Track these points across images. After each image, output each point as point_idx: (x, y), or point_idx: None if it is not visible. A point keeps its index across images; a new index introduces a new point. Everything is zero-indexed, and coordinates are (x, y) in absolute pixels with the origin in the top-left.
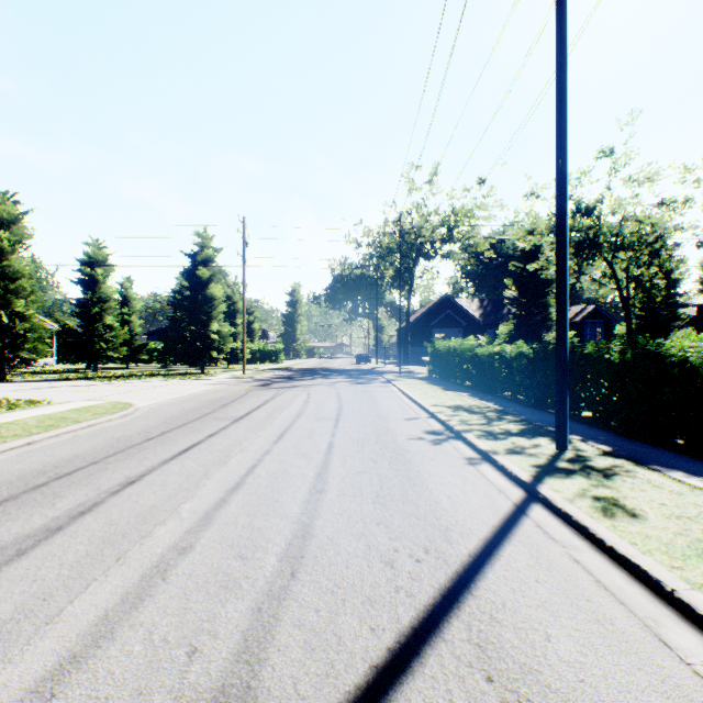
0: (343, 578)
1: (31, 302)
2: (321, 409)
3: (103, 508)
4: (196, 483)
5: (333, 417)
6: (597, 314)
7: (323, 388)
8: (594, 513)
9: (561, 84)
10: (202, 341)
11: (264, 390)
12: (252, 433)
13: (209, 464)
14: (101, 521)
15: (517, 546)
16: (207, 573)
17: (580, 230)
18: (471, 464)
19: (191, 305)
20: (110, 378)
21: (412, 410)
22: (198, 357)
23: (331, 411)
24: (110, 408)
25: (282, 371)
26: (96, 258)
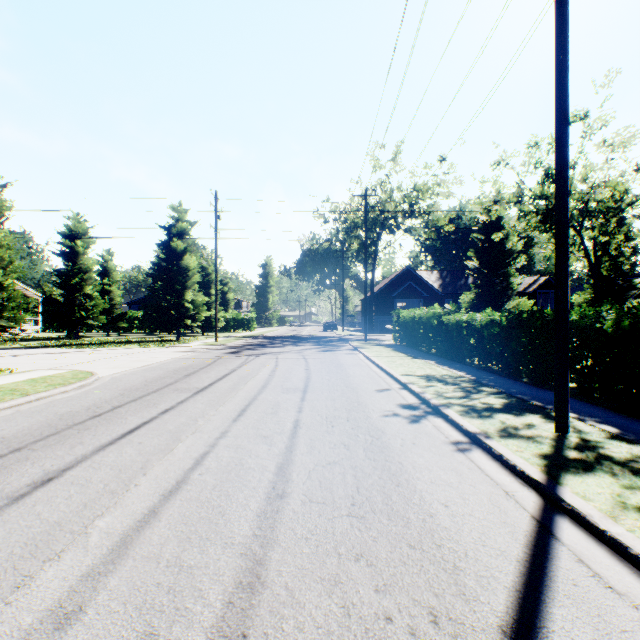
0: None
1: (10, 272)
2: (288, 378)
3: None
4: (126, 482)
5: (300, 389)
6: (549, 285)
7: (291, 355)
8: None
9: (562, 9)
10: (177, 309)
11: (233, 358)
12: (211, 408)
13: (151, 451)
14: None
15: (568, 607)
16: None
17: (550, 196)
18: (461, 450)
19: (167, 276)
20: (86, 345)
21: (382, 379)
22: (173, 325)
23: (298, 381)
24: (69, 377)
25: (254, 339)
26: (76, 231)
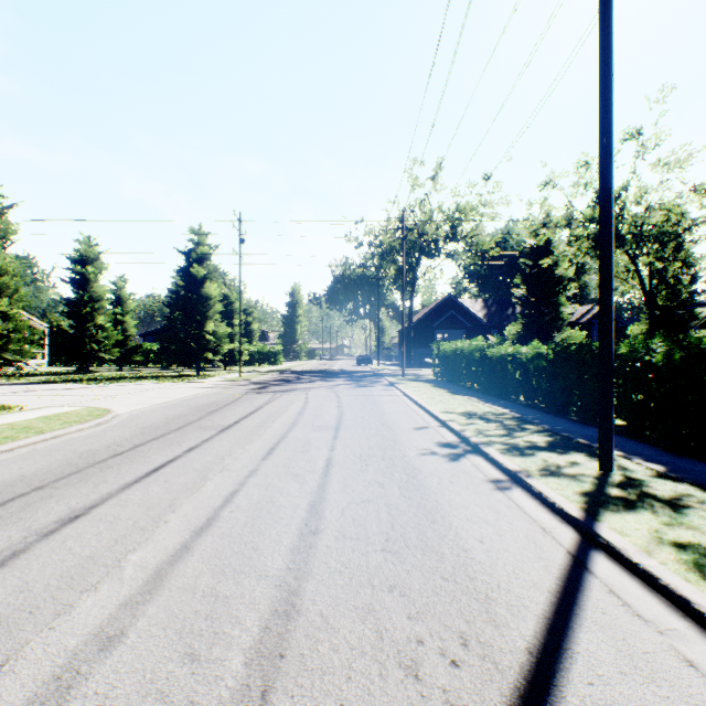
0: (342, 705)
1: (16, 301)
2: (319, 416)
3: (22, 560)
4: (155, 519)
5: (332, 426)
6: None
7: (322, 391)
8: (688, 573)
9: (606, 29)
10: (197, 341)
11: (259, 394)
12: (238, 446)
13: (179, 489)
14: (10, 584)
15: (595, 632)
16: (130, 695)
17: None
18: (500, 488)
19: (186, 305)
20: (99, 381)
21: (420, 417)
22: (192, 359)
23: (330, 418)
24: (85, 415)
25: (281, 373)
26: (87, 256)
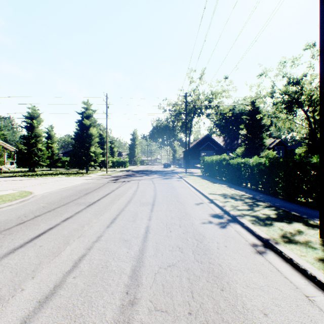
0: None
1: None
2: (143, 196)
3: None
4: (15, 287)
5: (150, 203)
6: (280, 144)
7: (146, 181)
8: None
9: None
10: (86, 156)
11: (114, 183)
12: (94, 217)
13: (46, 254)
14: None
15: None
16: None
17: (291, 93)
18: (259, 252)
19: (81, 139)
20: (37, 175)
21: (198, 196)
22: (84, 165)
23: (149, 197)
24: (16, 195)
25: (127, 172)
26: (33, 115)
